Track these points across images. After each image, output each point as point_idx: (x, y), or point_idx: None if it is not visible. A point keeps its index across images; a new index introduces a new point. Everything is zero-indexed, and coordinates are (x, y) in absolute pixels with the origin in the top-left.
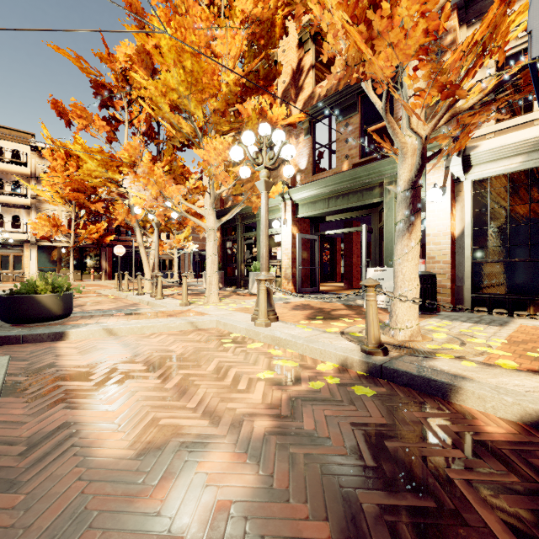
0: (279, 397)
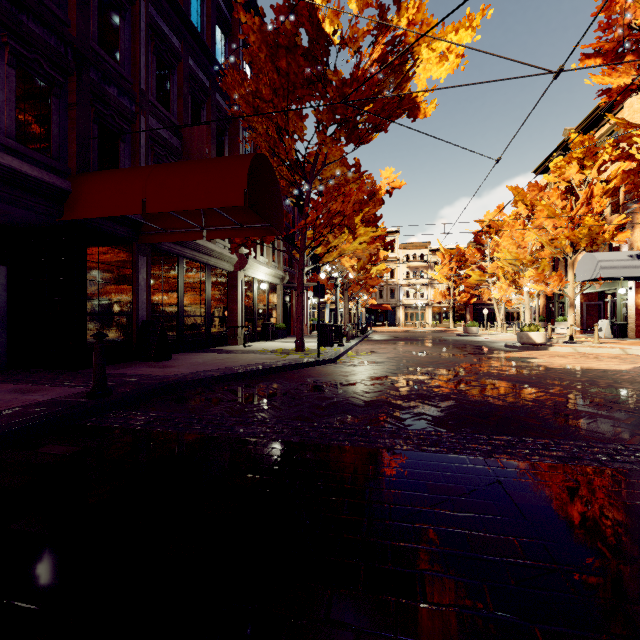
0: None
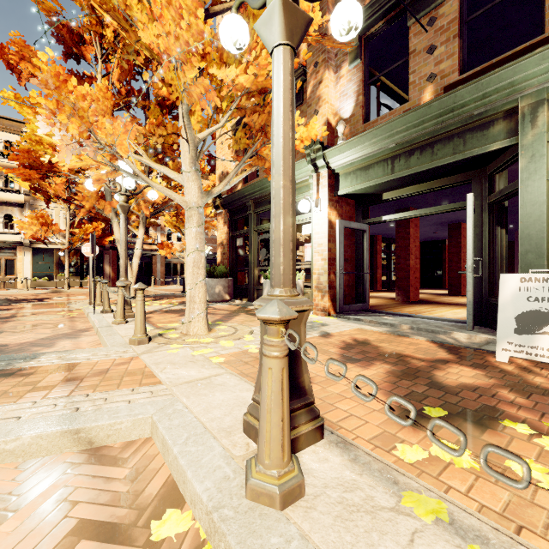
0: None
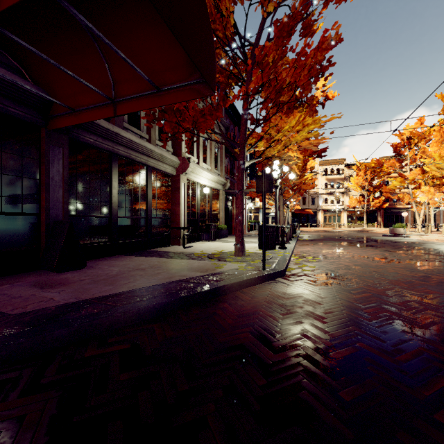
0: None
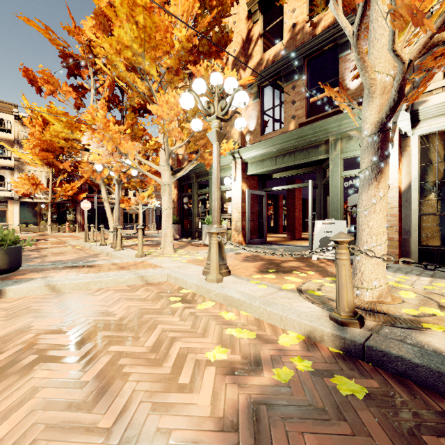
0: (234, 400)
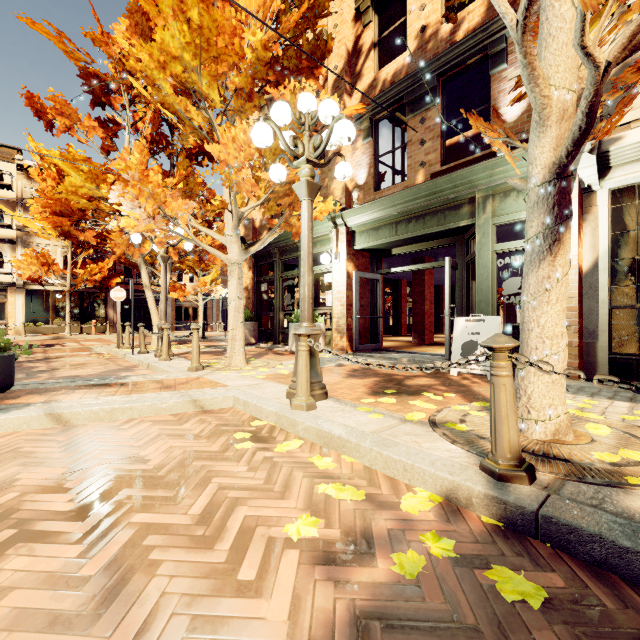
0: (328, 611)
